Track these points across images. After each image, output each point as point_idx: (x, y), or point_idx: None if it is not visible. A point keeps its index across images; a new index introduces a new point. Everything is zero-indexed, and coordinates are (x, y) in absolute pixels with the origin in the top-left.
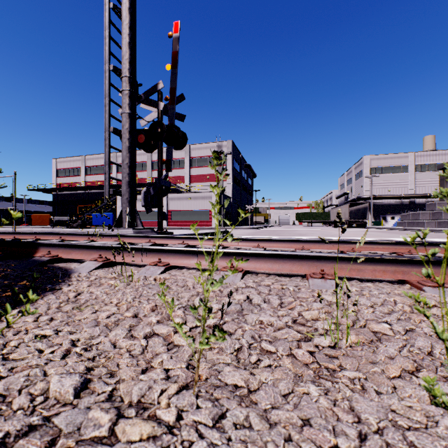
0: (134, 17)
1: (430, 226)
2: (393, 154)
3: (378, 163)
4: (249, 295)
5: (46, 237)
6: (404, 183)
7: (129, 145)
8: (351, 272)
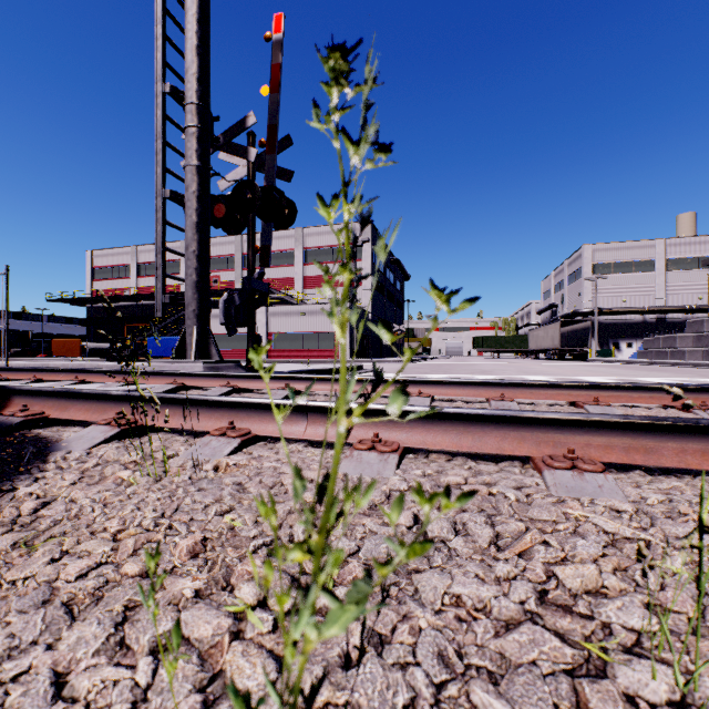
0: (205, 2)
1: (693, 358)
2: (631, 242)
3: (606, 256)
4: (418, 511)
5: (53, 377)
6: (649, 289)
7: (198, 221)
8: (630, 455)
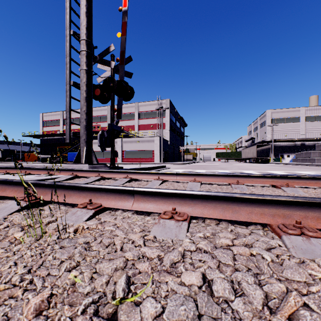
0: None
1: (319, 162)
2: (289, 108)
3: (277, 115)
4: (205, 270)
5: (15, 171)
6: (297, 130)
7: (86, 96)
8: None
